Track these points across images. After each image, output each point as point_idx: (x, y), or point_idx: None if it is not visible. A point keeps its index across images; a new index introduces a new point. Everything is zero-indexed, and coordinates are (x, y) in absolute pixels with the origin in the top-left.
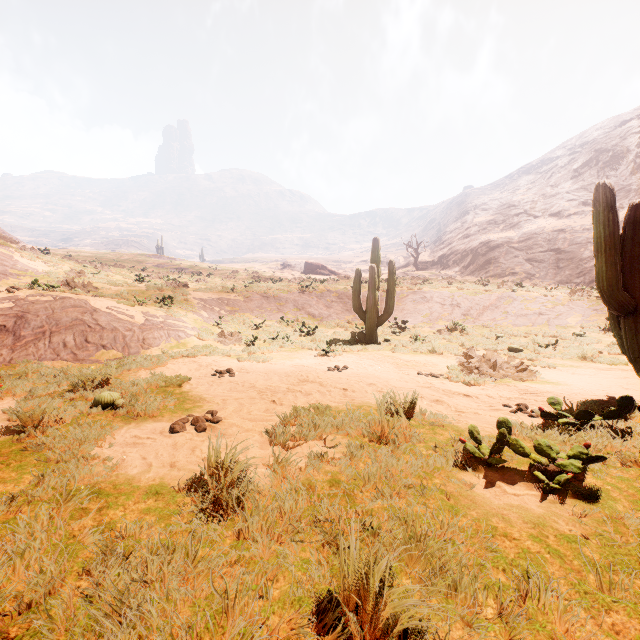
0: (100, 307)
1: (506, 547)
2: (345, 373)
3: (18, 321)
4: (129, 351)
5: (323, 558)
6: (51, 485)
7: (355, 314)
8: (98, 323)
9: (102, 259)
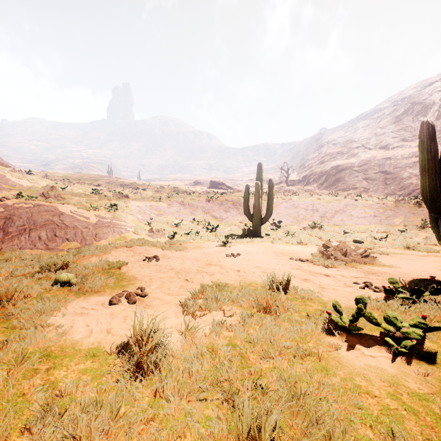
0: (65, 211)
1: (370, 404)
2: (238, 258)
3: (7, 221)
4: (85, 242)
5: (223, 416)
6: (12, 349)
7: (245, 216)
8: (64, 223)
9: (69, 178)
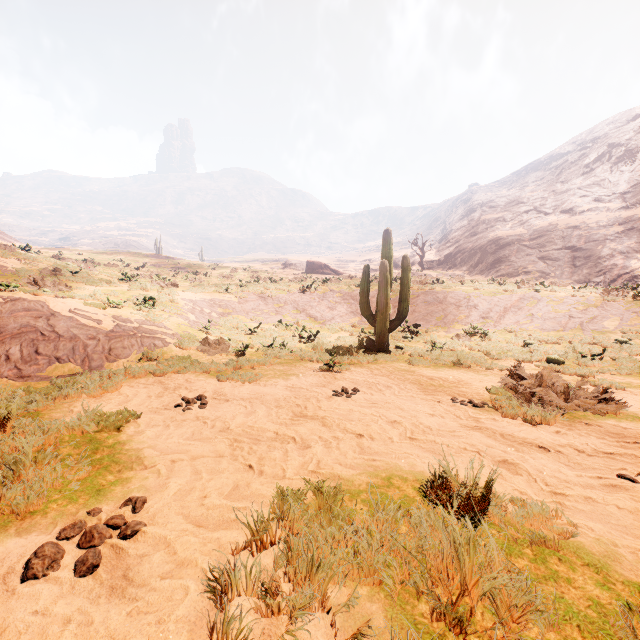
0: (60, 310)
1: None
2: (356, 401)
3: None
4: (90, 364)
5: None
6: None
7: (361, 316)
8: (54, 330)
9: (96, 258)
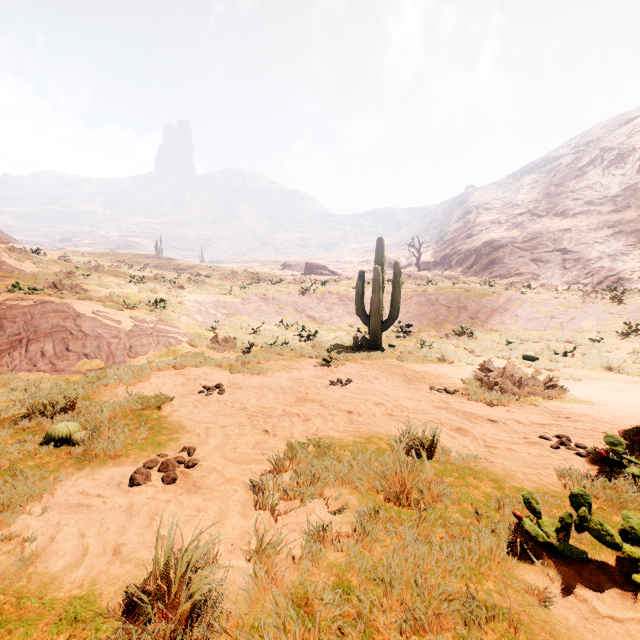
0: (84, 312)
1: None
2: (349, 389)
3: None
4: (114, 360)
5: None
6: None
7: (357, 317)
8: (81, 329)
9: (99, 259)
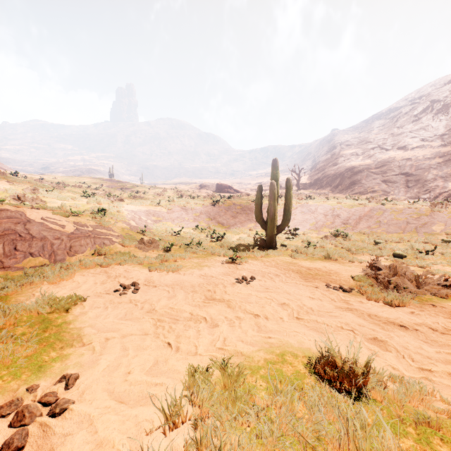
0: (34, 218)
1: None
2: (253, 287)
3: None
4: (55, 258)
5: None
6: None
7: (255, 223)
8: (29, 232)
9: (67, 181)
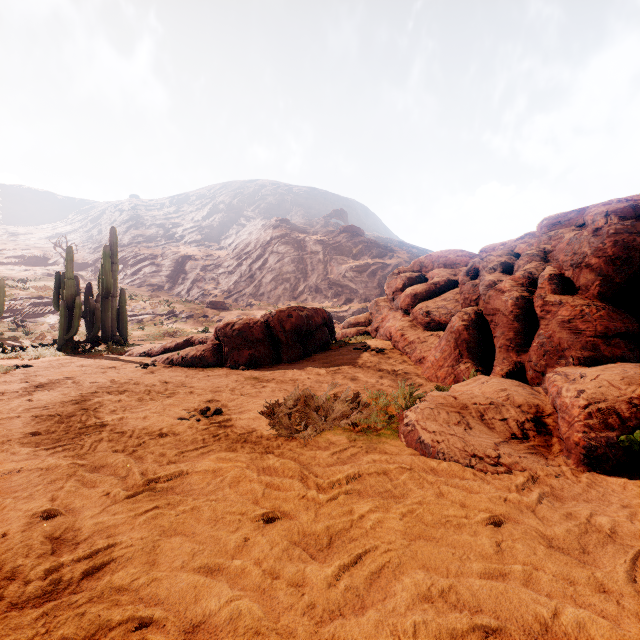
0: None
1: None
2: None
3: None
4: None
5: None
6: None
7: None
8: None
9: None
